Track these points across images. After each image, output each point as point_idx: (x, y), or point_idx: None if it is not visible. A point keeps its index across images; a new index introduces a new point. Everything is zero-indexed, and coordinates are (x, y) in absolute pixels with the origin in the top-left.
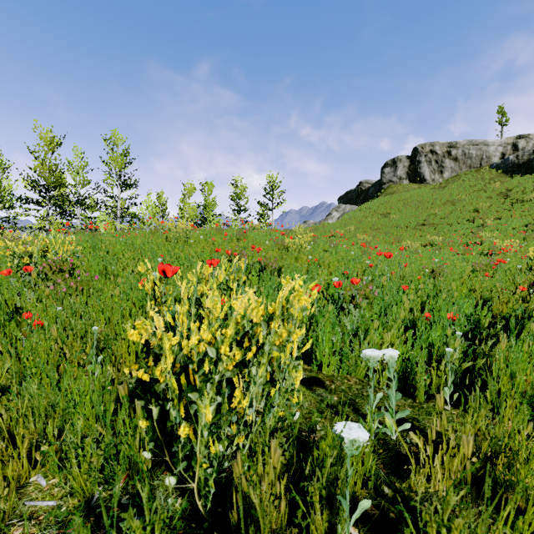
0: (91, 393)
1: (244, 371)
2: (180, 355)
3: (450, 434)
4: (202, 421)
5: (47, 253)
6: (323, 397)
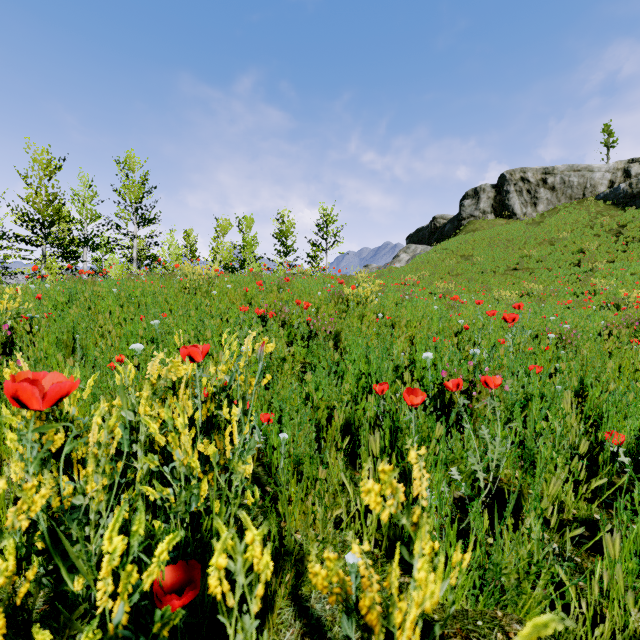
0: None
1: None
2: None
3: None
4: None
5: None
6: None
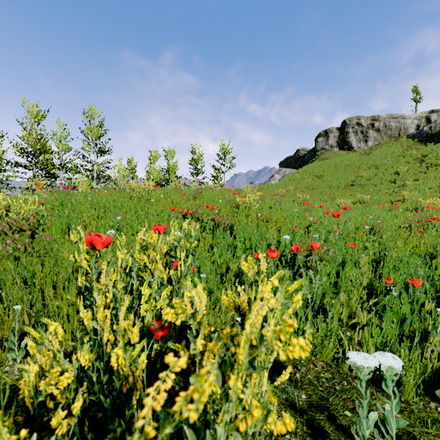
0: None
1: None
2: (53, 438)
3: None
4: None
5: (10, 212)
6: (288, 394)
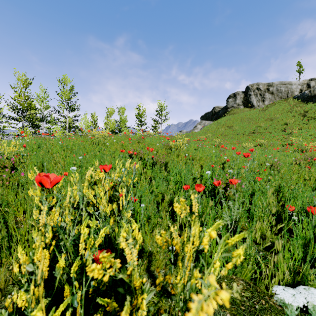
0: None
1: None
2: None
3: None
4: None
5: None
6: (215, 314)
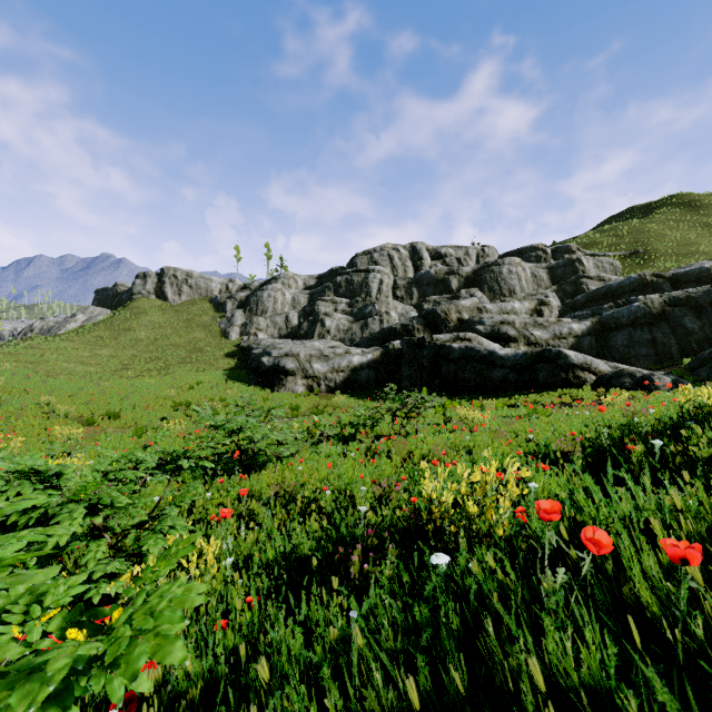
0: None
1: None
2: None
3: None
4: None
5: None
6: None
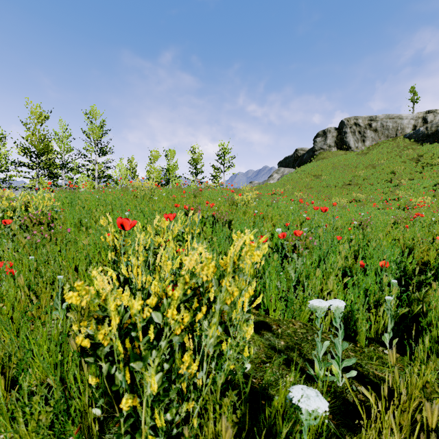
0: (48, 343)
1: (196, 324)
2: (128, 313)
3: (403, 389)
4: (147, 390)
5: (29, 208)
6: (271, 342)
